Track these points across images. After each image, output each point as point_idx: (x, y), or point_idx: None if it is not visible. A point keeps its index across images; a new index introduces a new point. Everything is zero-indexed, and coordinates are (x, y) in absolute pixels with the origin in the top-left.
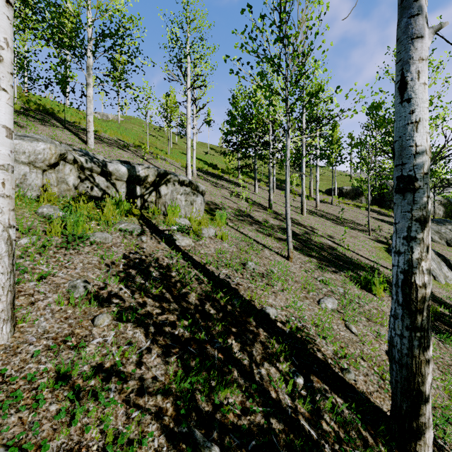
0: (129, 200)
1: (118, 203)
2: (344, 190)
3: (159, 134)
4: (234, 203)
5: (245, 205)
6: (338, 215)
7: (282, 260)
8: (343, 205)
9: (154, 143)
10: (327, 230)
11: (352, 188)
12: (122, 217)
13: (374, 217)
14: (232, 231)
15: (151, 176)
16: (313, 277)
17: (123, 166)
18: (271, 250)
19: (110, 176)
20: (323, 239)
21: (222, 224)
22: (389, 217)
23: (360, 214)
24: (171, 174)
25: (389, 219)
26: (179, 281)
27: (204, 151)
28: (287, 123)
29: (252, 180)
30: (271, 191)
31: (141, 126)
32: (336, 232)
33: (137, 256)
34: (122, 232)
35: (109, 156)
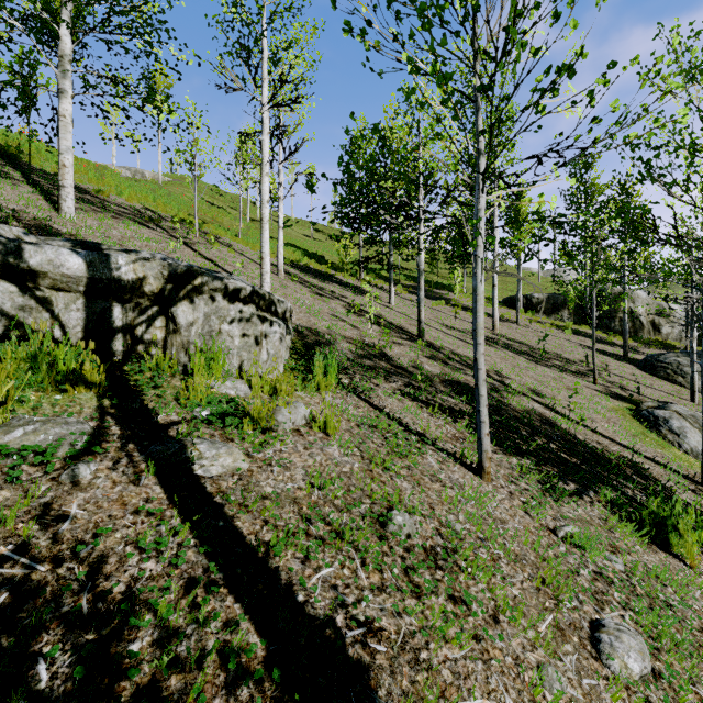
0: (94, 340)
1: (36, 354)
2: (534, 299)
3: (230, 205)
4: (353, 327)
5: (374, 331)
6: (531, 343)
7: (467, 479)
8: (535, 324)
9: (218, 219)
10: (525, 378)
11: (547, 297)
12: (40, 396)
13: (590, 347)
14: (350, 401)
15: (152, 281)
16: (546, 526)
17: (73, 254)
18: (439, 449)
19: (35, 281)
20: (525, 401)
21: (329, 385)
22: (612, 345)
23: (566, 341)
24: (204, 276)
25: (614, 350)
26: (145, 695)
27: (304, 234)
28: (477, 159)
29: (383, 282)
30: (422, 304)
31: (200, 192)
32: (541, 382)
33: (12, 573)
34: (10, 456)
35: (103, 235)
